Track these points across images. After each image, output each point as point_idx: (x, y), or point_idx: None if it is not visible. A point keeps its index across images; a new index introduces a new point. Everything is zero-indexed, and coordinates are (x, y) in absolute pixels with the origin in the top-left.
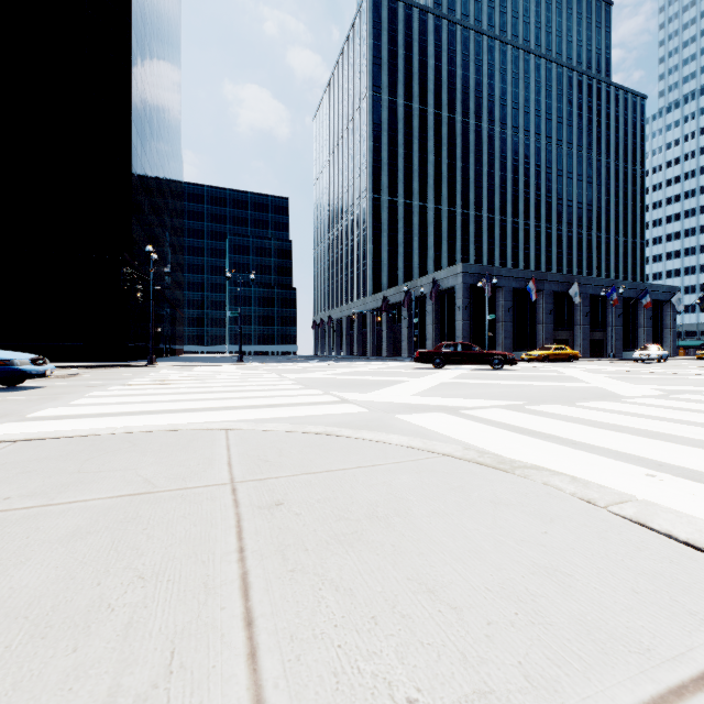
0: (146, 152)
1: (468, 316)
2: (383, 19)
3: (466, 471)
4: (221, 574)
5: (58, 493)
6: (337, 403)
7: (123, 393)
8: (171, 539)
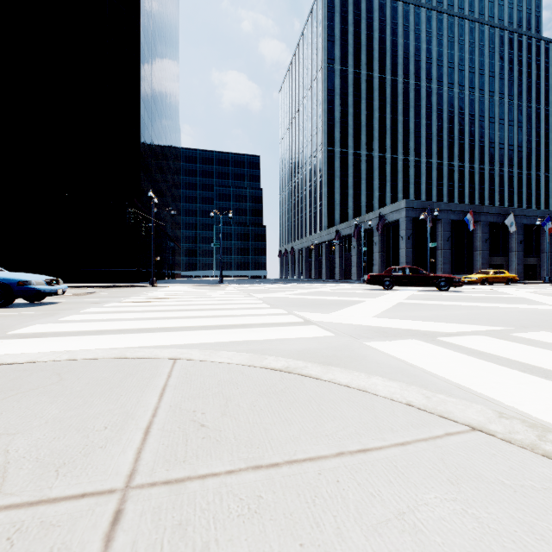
0: (152, 123)
1: (410, 244)
2: (336, 3)
3: (548, 484)
4: None
5: None
6: (299, 324)
7: (112, 310)
8: None
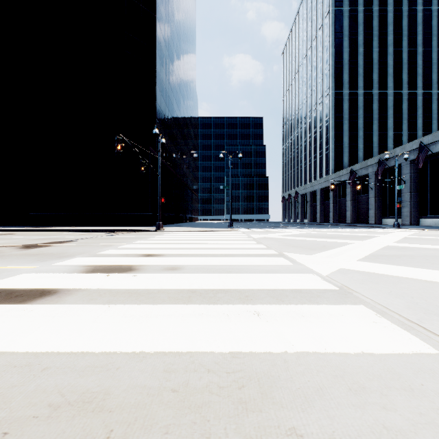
0: (169, 81)
1: None
2: None
3: None
4: None
5: None
6: None
7: None
8: None
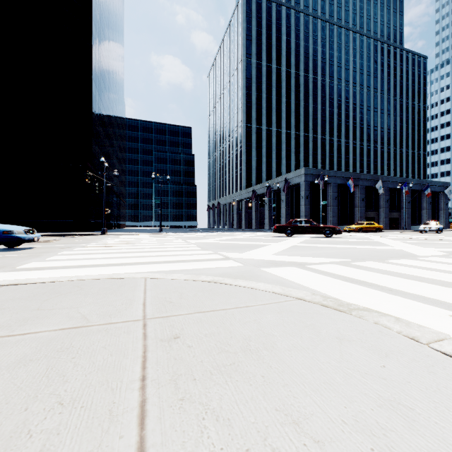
0: (101, 98)
1: (308, 202)
2: (252, 10)
3: (315, 312)
4: (124, 402)
5: (19, 326)
6: (222, 259)
7: (82, 252)
8: (91, 367)
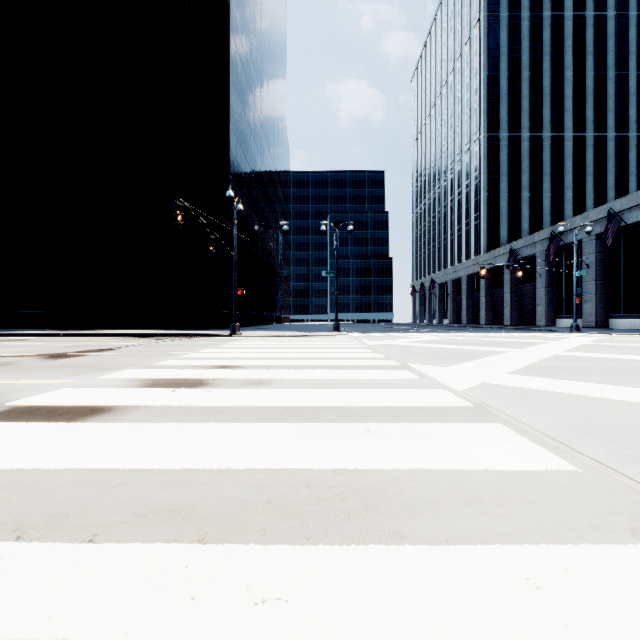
0: (248, 120)
1: None
2: None
3: None
4: None
5: None
6: None
7: None
8: None
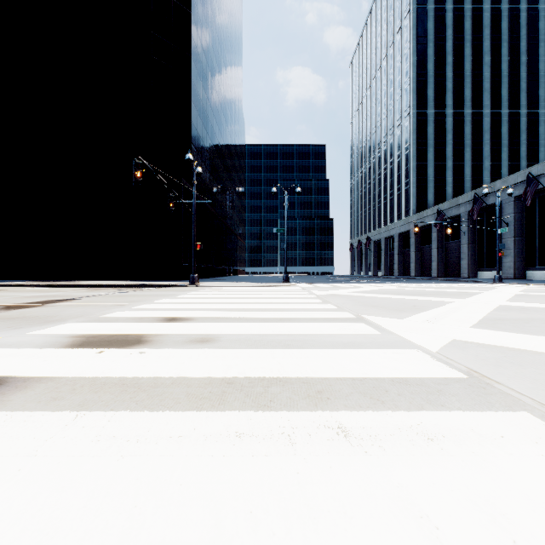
0: (208, 96)
1: None
2: None
3: None
4: None
5: None
6: None
7: None
8: None
